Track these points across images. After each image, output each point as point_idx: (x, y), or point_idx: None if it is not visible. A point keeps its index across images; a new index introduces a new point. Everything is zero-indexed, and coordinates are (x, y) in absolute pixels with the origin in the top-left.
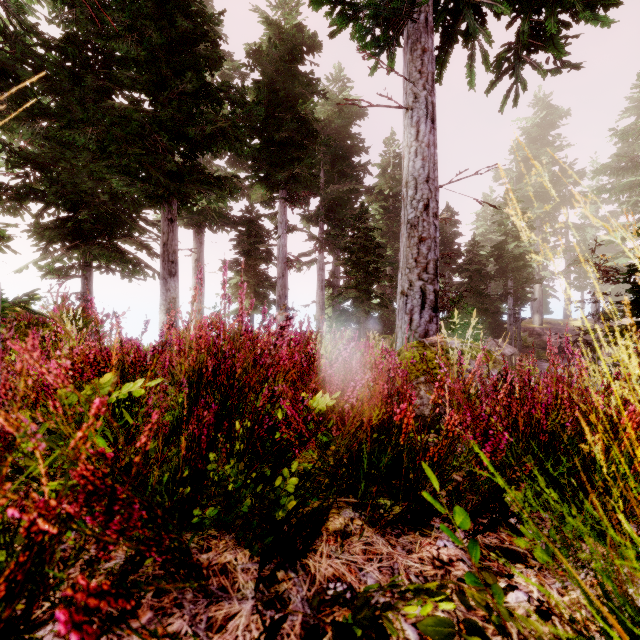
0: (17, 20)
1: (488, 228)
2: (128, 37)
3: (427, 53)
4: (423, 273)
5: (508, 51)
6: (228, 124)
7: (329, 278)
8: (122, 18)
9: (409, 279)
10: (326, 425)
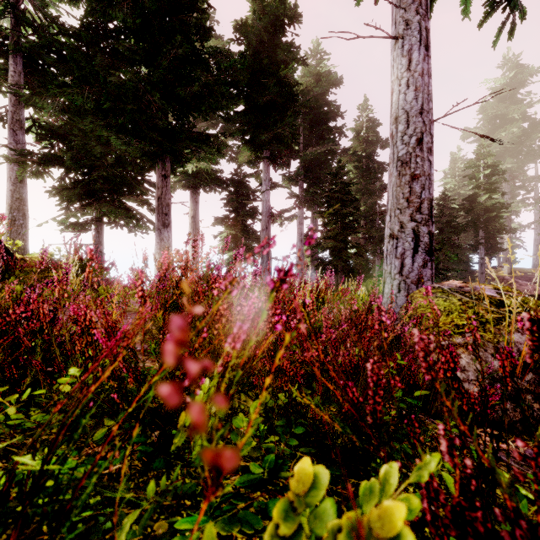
0: (42, 13)
1: (456, 184)
2: (124, 6)
3: None
4: (416, 213)
5: None
6: (214, 80)
7: (308, 231)
8: None
9: (400, 220)
10: (334, 442)
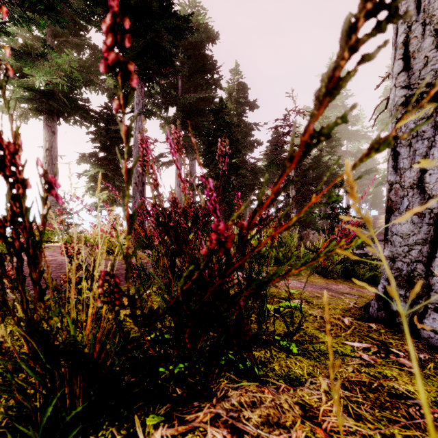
0: None
1: None
2: None
3: None
4: None
5: None
6: None
7: (186, 177)
8: None
9: None
10: None
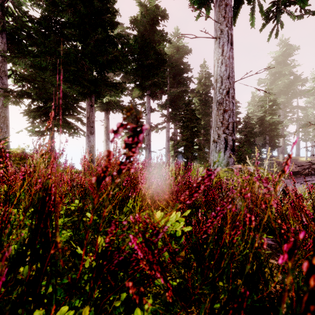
0: (18, 9)
1: (254, 109)
2: (69, 11)
3: (228, 6)
4: (226, 130)
5: (273, 6)
6: (119, 54)
7: (172, 136)
8: (65, 0)
9: (218, 133)
10: None
